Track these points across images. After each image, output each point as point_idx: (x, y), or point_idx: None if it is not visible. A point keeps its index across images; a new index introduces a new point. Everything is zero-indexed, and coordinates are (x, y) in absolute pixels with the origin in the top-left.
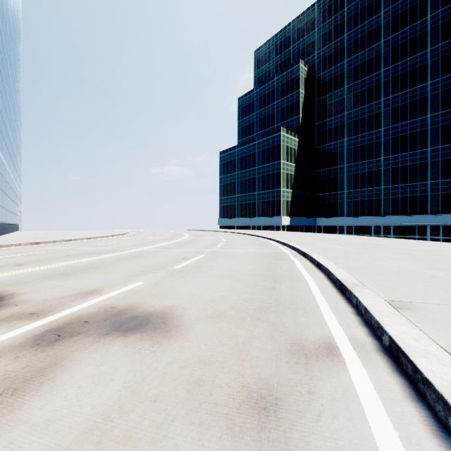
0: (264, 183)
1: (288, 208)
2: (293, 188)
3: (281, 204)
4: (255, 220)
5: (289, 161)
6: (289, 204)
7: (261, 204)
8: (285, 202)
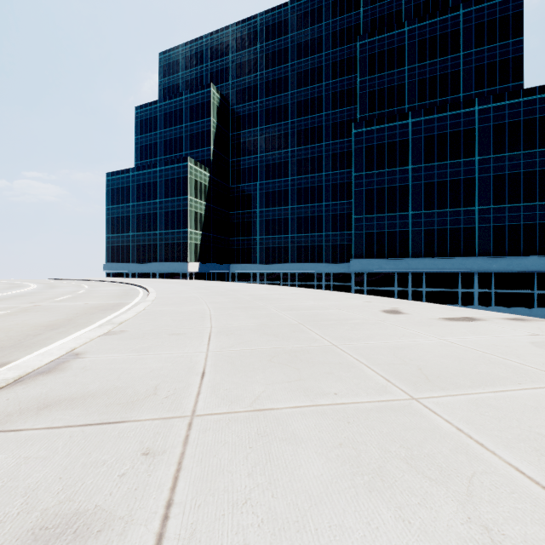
0: (168, 221)
1: (197, 252)
2: (203, 230)
3: (188, 248)
4: (156, 266)
5: (198, 198)
6: (198, 247)
7: (164, 246)
8: (193, 245)
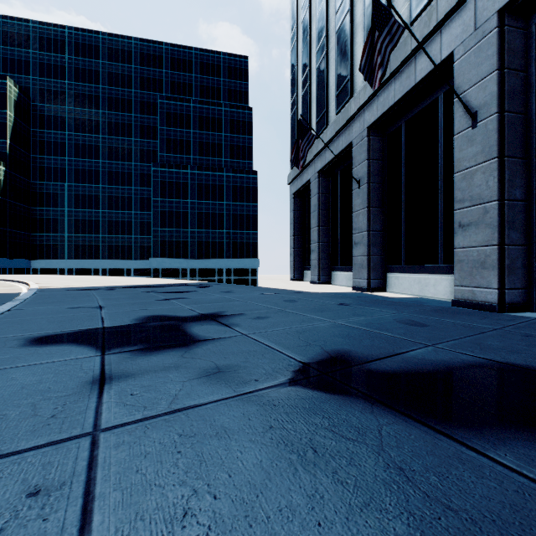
0: None
1: None
2: None
3: None
4: None
5: None
6: None
7: None
8: None
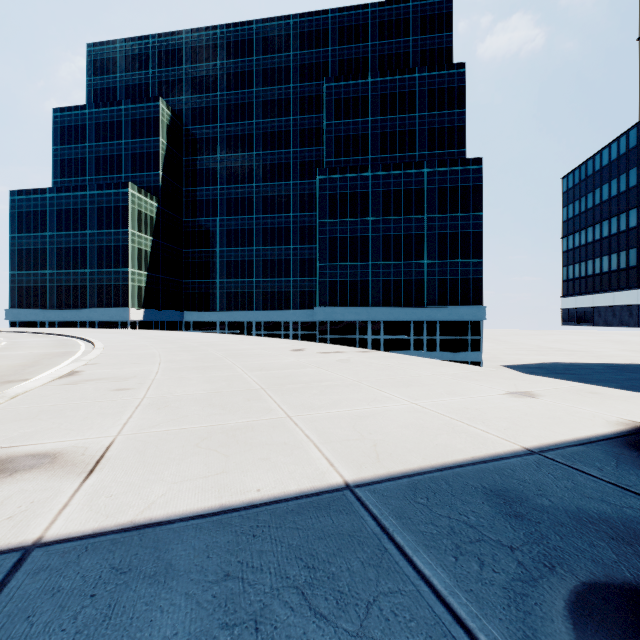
0: (102, 258)
1: (142, 297)
2: (150, 270)
3: (130, 291)
4: (86, 312)
5: (143, 232)
6: (143, 291)
7: (97, 288)
8: (136, 288)
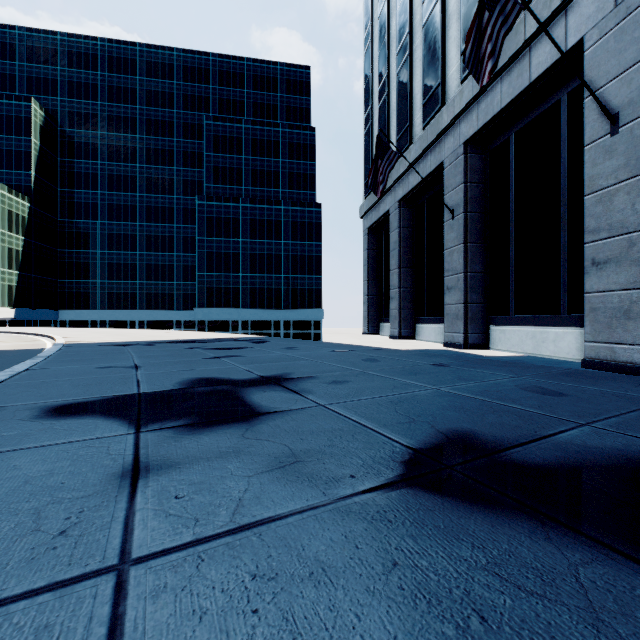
0: None
1: (13, 296)
2: (21, 269)
3: None
4: None
5: (14, 232)
6: (14, 290)
7: None
8: (6, 288)
